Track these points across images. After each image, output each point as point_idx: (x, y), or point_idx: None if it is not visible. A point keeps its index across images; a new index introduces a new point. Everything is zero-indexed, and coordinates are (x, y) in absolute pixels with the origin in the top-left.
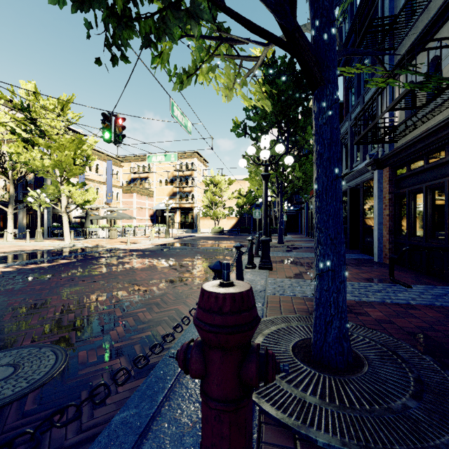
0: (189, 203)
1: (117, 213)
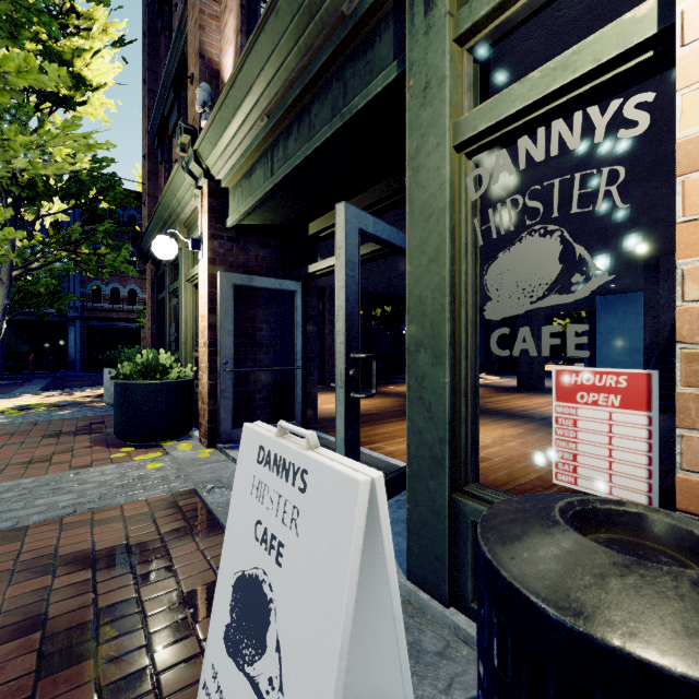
0: None
1: None
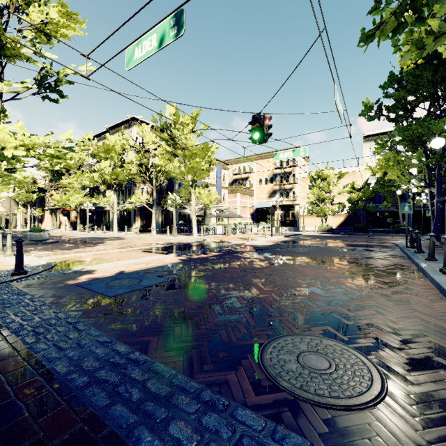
0: (290, 200)
1: (228, 212)
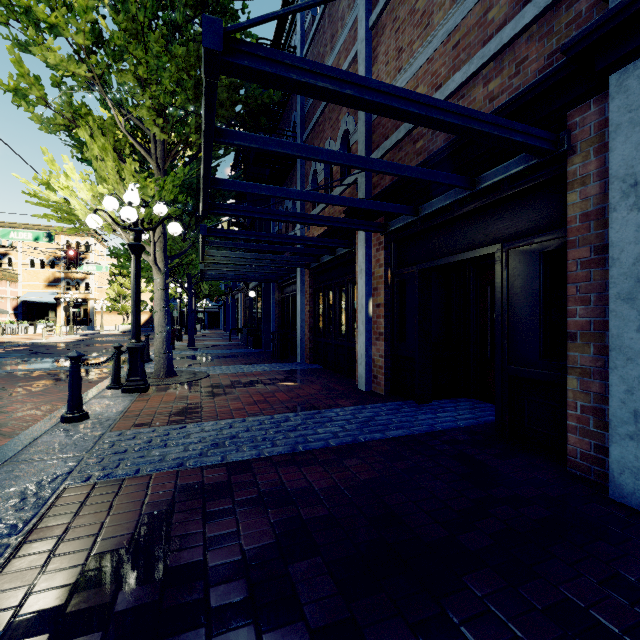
0: (82, 293)
1: None
